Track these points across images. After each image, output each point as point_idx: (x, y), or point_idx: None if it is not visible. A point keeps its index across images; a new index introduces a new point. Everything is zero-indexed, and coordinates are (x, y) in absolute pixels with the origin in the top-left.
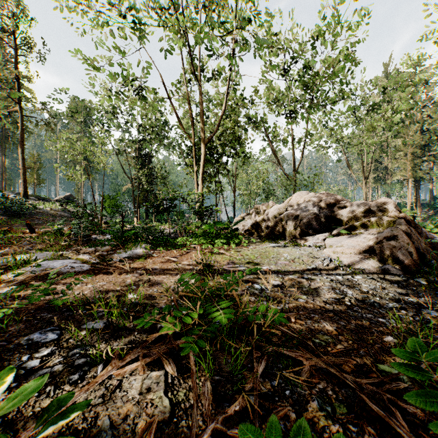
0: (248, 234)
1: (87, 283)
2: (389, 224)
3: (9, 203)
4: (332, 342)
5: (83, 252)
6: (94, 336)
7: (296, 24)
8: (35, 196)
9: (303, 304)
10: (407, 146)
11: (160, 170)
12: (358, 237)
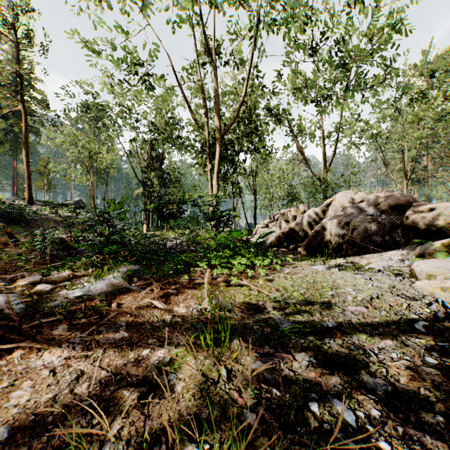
0: (275, 246)
1: None
2: None
3: (6, 209)
4: None
5: (19, 283)
6: None
7: None
8: (44, 201)
9: None
10: None
11: (172, 172)
12: None
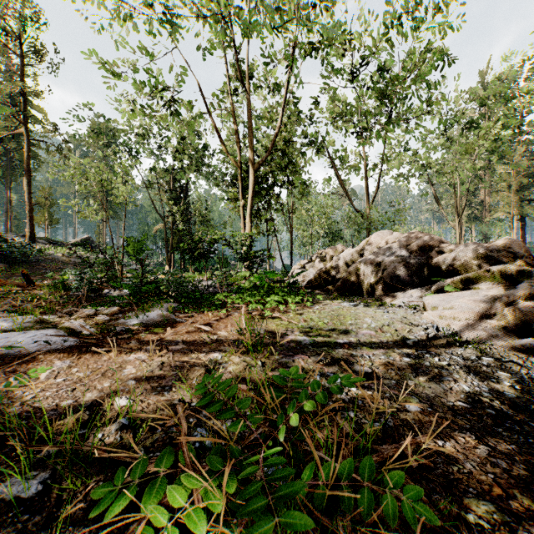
0: (311, 287)
1: (59, 374)
2: (521, 275)
3: (8, 247)
4: (502, 522)
5: (77, 315)
6: (5, 523)
7: (372, 15)
8: (46, 238)
9: (417, 417)
10: (511, 174)
11: (198, 206)
12: (475, 295)
